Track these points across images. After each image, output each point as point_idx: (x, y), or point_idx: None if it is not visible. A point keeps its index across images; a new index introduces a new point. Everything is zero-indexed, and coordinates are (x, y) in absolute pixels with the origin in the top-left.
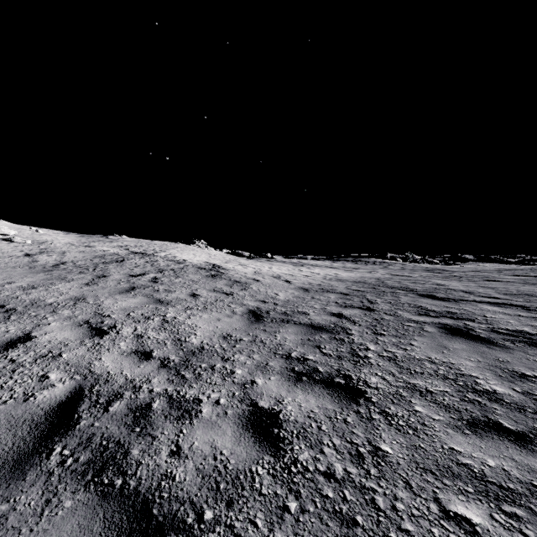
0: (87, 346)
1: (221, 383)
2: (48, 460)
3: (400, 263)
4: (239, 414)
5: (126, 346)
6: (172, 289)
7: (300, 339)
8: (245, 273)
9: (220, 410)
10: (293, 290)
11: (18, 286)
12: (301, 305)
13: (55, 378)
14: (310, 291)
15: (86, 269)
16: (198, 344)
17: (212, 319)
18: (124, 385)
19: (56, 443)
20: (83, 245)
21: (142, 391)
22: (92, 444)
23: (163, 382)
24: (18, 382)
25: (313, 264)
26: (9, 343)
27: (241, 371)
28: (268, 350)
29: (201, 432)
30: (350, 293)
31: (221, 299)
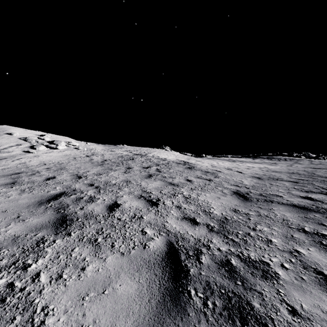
0: (153, 212)
1: (269, 249)
2: (192, 300)
3: (307, 160)
4: (316, 281)
5: (175, 213)
6: (172, 176)
7: (298, 216)
8: (207, 166)
9: (293, 275)
10: (250, 178)
11: (93, 173)
12: (268, 189)
13: (150, 233)
14: (263, 179)
15: (119, 164)
16: (220, 215)
17: (214, 197)
18: (196, 243)
19: (186, 285)
20: (109, 150)
21: (212, 249)
22: (214, 290)
23: (221, 243)
24: (131, 234)
25: (240, 160)
26: (110, 207)
27: (275, 240)
28: (280, 224)
29: (298, 294)
30: (297, 181)
31: (208, 184)
